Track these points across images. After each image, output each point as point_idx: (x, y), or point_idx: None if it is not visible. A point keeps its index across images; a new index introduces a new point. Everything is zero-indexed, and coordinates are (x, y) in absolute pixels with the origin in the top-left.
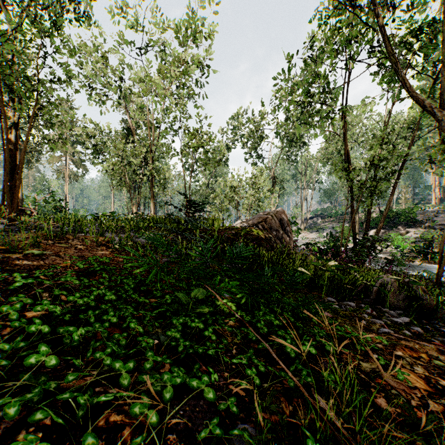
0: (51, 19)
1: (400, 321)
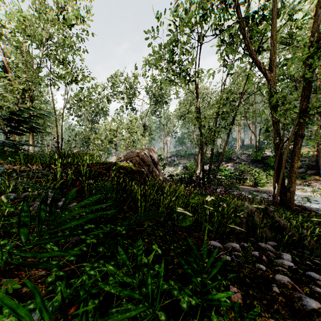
0: None
1: (291, 265)
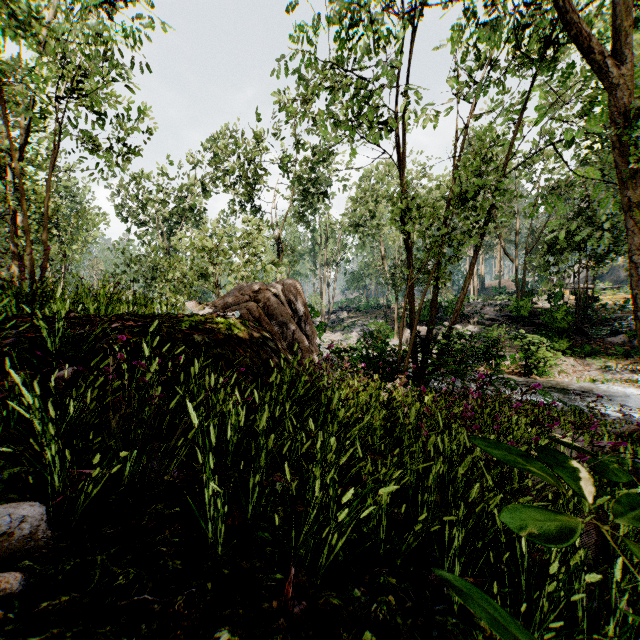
0: None
1: None
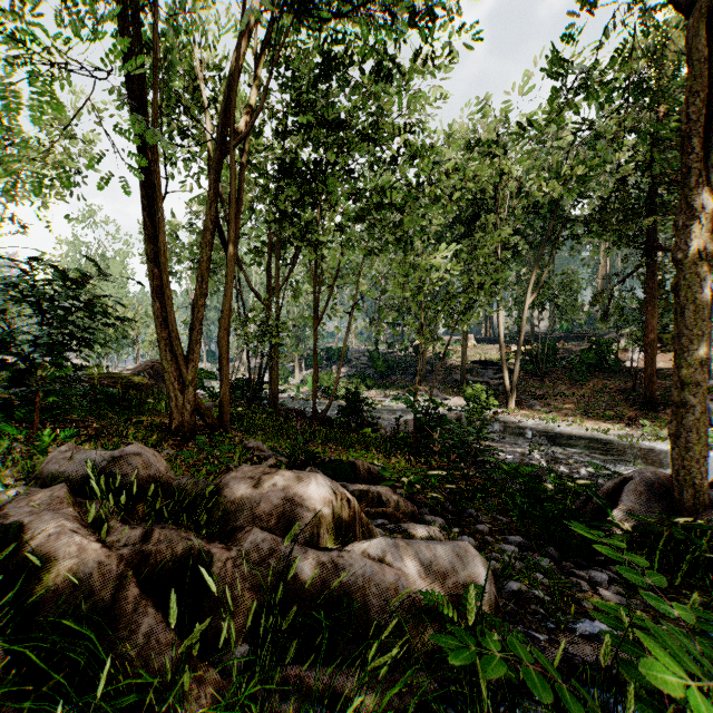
0: None
1: None
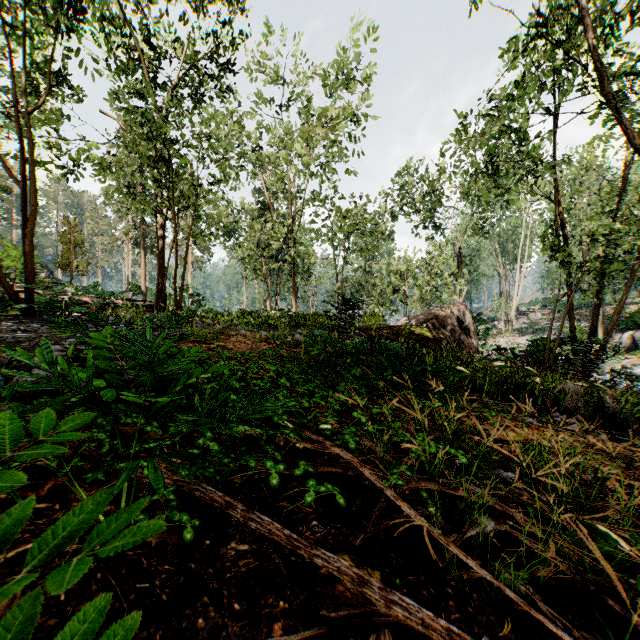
0: (195, 103)
1: (560, 421)
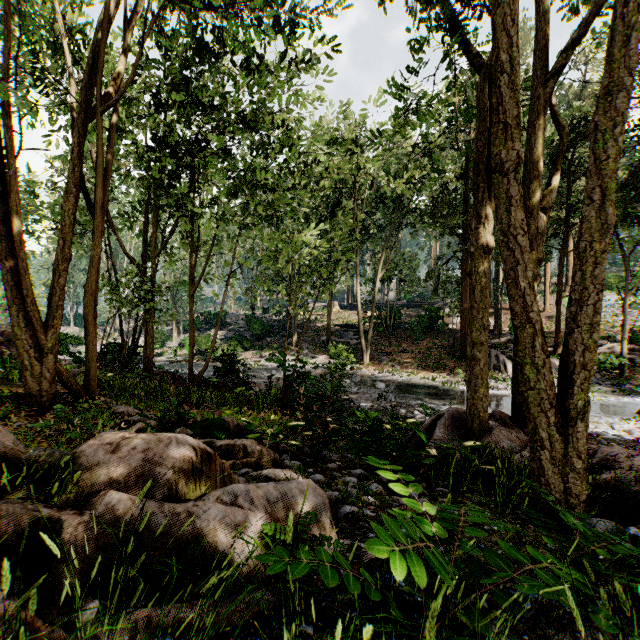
0: None
1: None
